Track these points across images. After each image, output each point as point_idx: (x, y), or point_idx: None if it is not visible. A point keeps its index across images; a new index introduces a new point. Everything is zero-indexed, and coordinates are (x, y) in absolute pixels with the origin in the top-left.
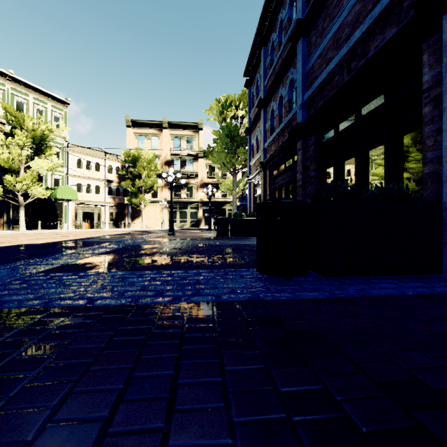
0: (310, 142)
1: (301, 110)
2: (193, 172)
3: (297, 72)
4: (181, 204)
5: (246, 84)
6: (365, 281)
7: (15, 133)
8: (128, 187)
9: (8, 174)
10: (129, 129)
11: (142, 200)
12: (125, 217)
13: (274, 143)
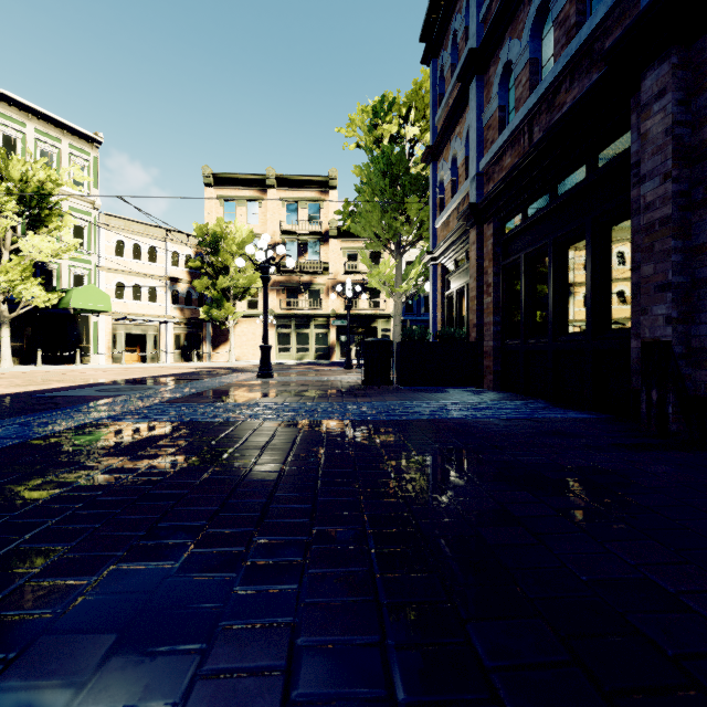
0: None
1: None
2: (320, 263)
3: None
4: (300, 319)
5: (427, 56)
6: None
7: None
8: (206, 290)
9: None
10: (209, 190)
11: (229, 313)
12: (202, 343)
13: (511, 147)
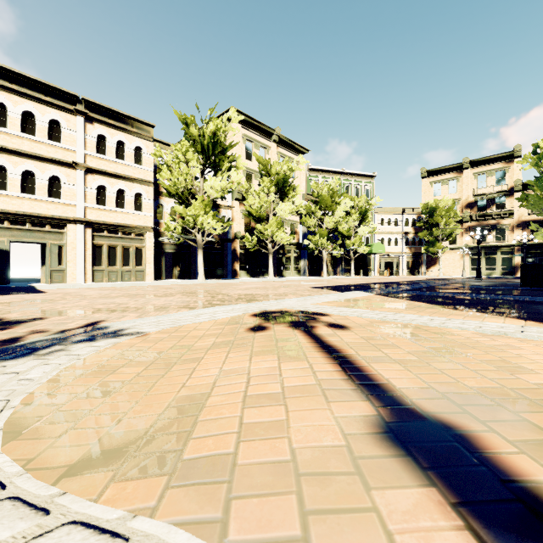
0: None
1: None
2: (505, 210)
3: None
4: (488, 249)
5: None
6: None
7: (351, 212)
8: (425, 237)
9: (344, 239)
10: (424, 180)
11: (439, 249)
12: (420, 265)
13: None
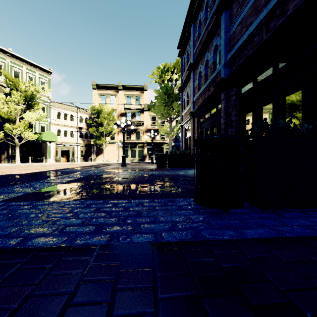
0: (232, 93)
1: (224, 68)
2: (140, 121)
3: (221, 38)
4: (132, 144)
5: (179, 54)
6: (301, 213)
7: (12, 93)
8: (94, 132)
9: (7, 123)
10: (94, 91)
11: (103, 142)
12: (91, 154)
13: (201, 97)
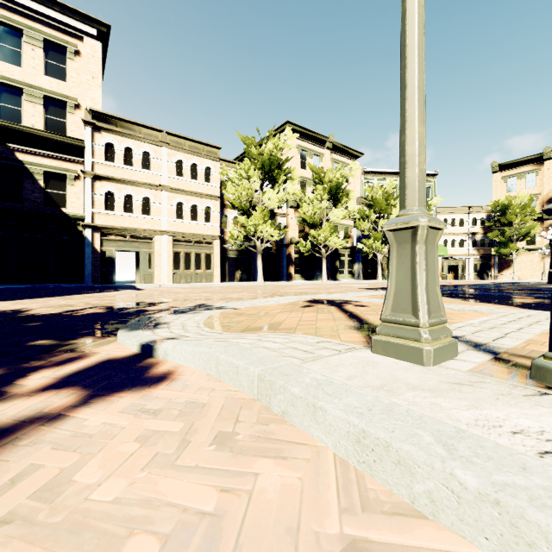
0: None
1: None
2: None
3: None
4: None
5: None
6: None
7: None
8: (495, 237)
9: None
10: (495, 175)
11: (512, 250)
12: (490, 268)
13: None
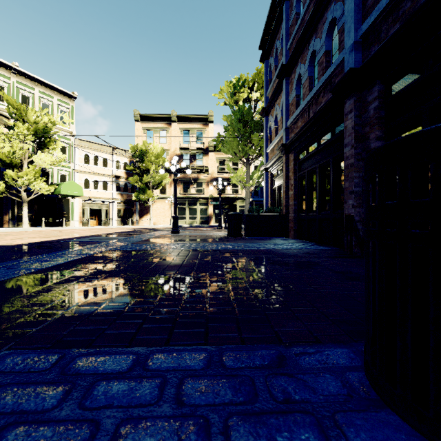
0: (369, 97)
1: (353, 51)
2: (203, 166)
3: None
4: (191, 200)
5: (262, 58)
6: None
7: (17, 125)
8: (136, 183)
9: (11, 169)
10: (137, 124)
11: (150, 196)
12: (133, 214)
13: (301, 117)
